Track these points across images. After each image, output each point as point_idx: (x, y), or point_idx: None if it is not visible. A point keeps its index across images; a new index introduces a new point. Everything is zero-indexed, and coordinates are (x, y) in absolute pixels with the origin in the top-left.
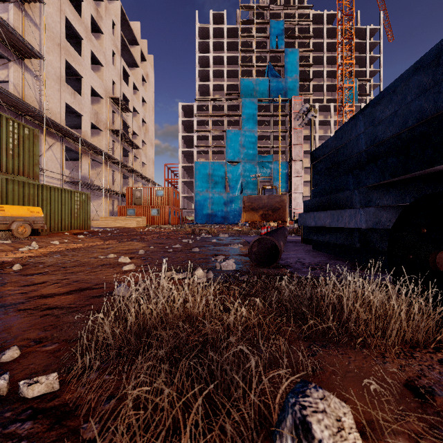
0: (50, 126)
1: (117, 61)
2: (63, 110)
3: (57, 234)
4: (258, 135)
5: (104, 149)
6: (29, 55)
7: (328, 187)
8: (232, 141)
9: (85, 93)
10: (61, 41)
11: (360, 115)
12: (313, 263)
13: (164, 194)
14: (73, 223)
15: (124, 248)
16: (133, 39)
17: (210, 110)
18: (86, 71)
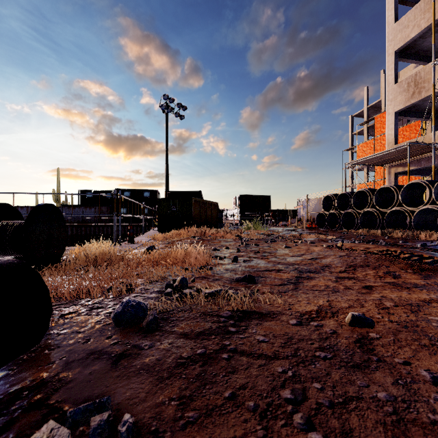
0: None
1: None
2: None
3: None
4: None
5: None
6: None
7: None
8: None
9: None
10: None
11: None
12: None
13: None
14: None
15: None
16: None
17: None
18: None
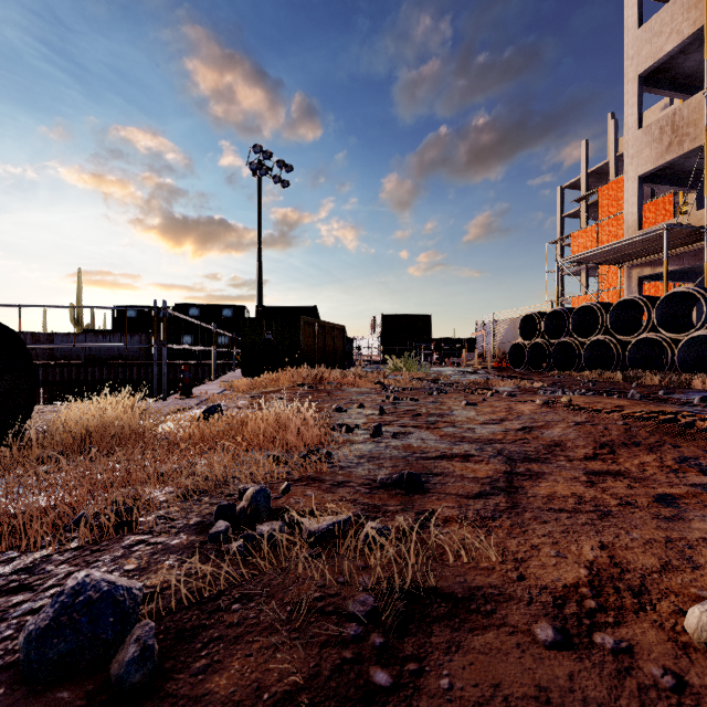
0: None
1: None
2: None
3: None
4: None
5: None
6: None
7: None
8: None
9: None
10: None
11: None
12: None
13: None
14: None
15: None
16: None
17: None
18: None
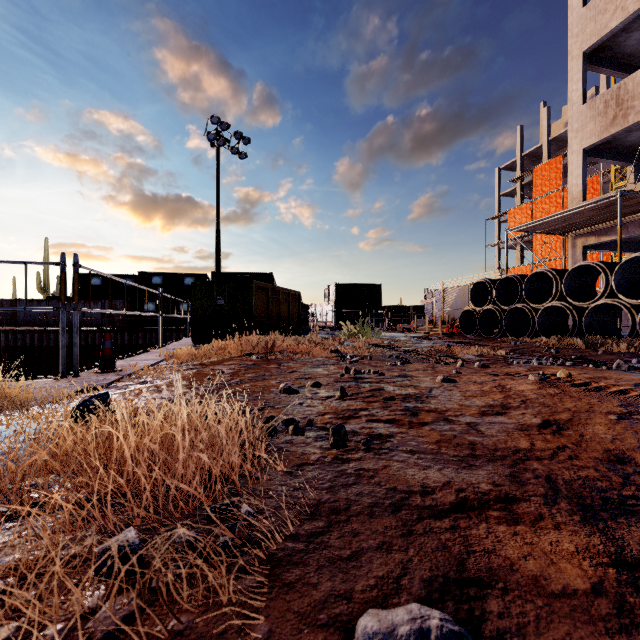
0: None
1: None
2: None
3: None
4: None
5: None
6: None
7: None
8: None
9: None
10: None
11: None
12: None
13: None
14: None
15: None
16: None
17: None
18: None
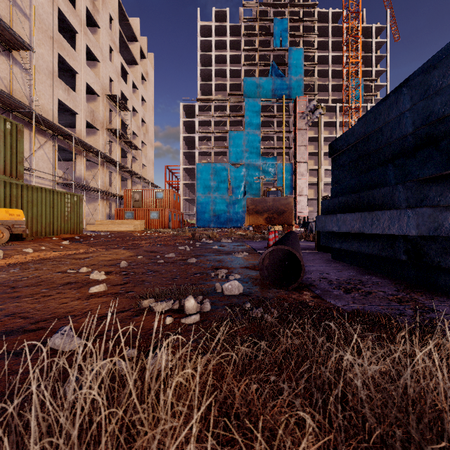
0: (41, 123)
1: (115, 57)
2: (56, 107)
3: (44, 239)
4: (262, 136)
5: (101, 149)
6: (17, 46)
7: (354, 184)
8: (234, 142)
9: (80, 90)
10: (53, 34)
11: (405, 88)
12: (343, 280)
13: (164, 197)
14: (62, 227)
15: (107, 257)
16: (132, 35)
17: (212, 110)
18: (82, 67)
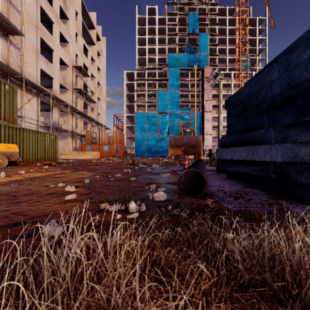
0: (29, 85)
1: (79, 40)
2: (39, 74)
3: (31, 164)
4: (180, 94)
5: (70, 103)
6: (12, 32)
7: (242, 127)
8: (161, 98)
9: (55, 62)
10: (37, 24)
11: (274, 64)
12: (233, 191)
13: (113, 135)
14: (44, 156)
15: (75, 177)
16: (91, 24)
17: (146, 76)
18: (56, 46)
